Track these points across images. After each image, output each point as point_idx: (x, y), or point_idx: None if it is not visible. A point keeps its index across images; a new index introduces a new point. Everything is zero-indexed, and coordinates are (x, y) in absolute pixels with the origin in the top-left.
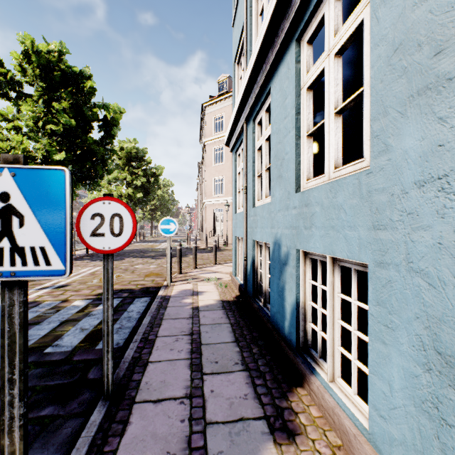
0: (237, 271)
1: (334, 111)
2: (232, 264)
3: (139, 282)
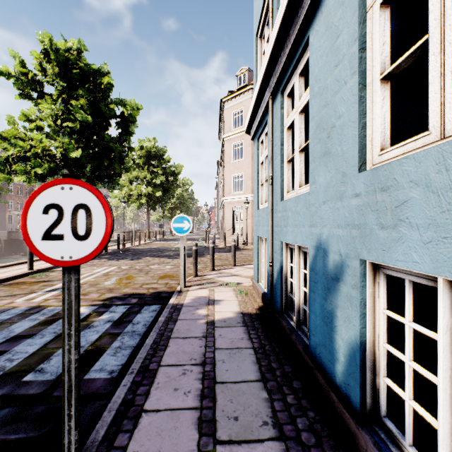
0: (259, 276)
1: None
2: (254, 268)
3: (152, 285)
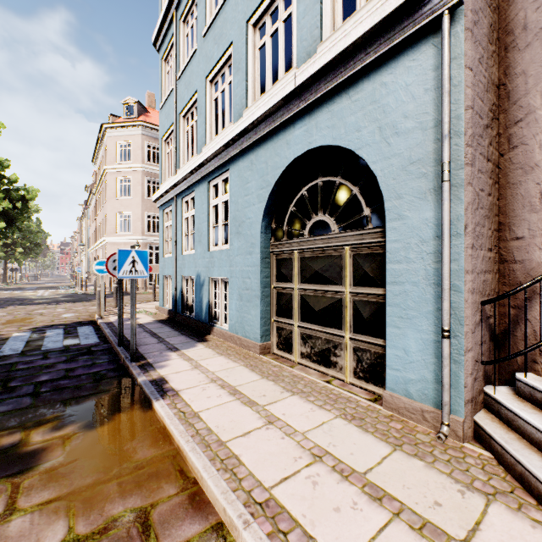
0: (164, 302)
1: (222, 223)
2: (160, 298)
3: (64, 320)
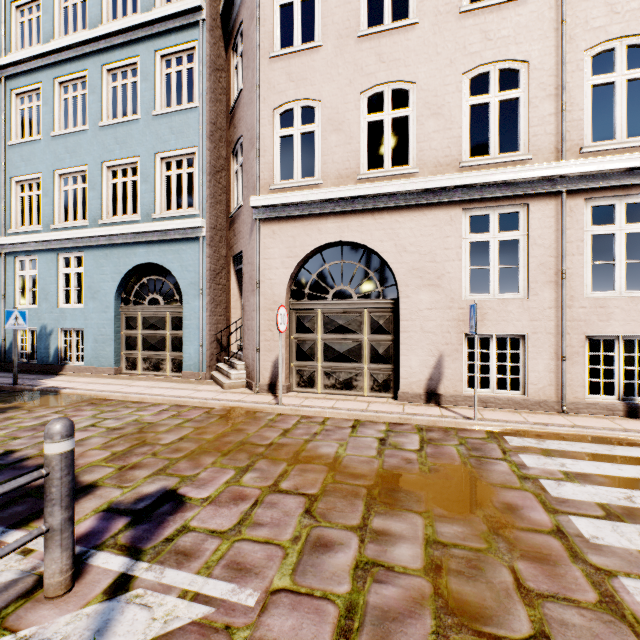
0: None
1: (75, 288)
2: None
3: None
